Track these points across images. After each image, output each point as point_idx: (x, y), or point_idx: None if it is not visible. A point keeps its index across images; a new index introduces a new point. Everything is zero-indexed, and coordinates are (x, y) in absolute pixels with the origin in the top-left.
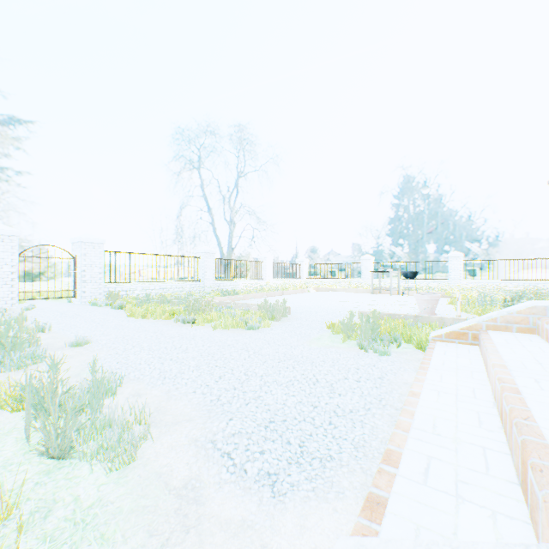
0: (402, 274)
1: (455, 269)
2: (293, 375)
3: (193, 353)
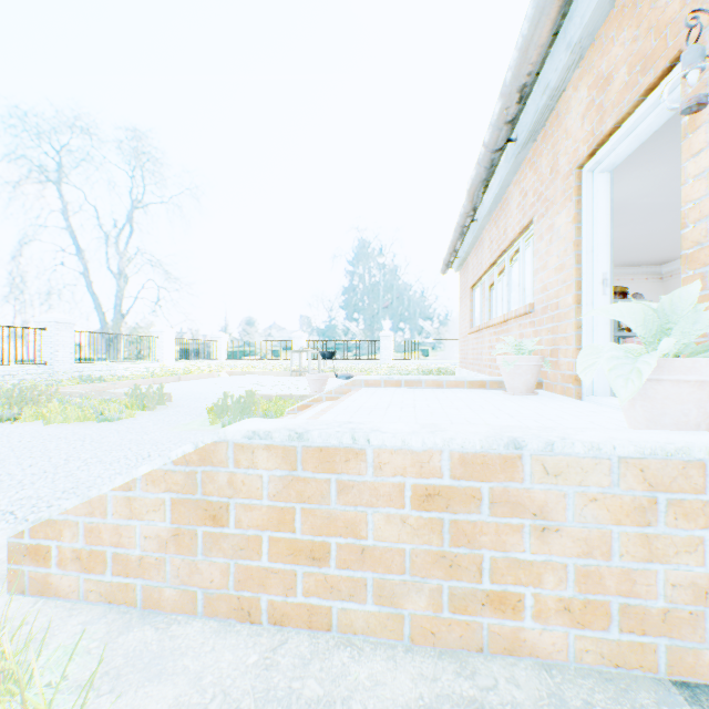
0: (321, 355)
1: (386, 349)
2: (126, 454)
3: (1, 450)
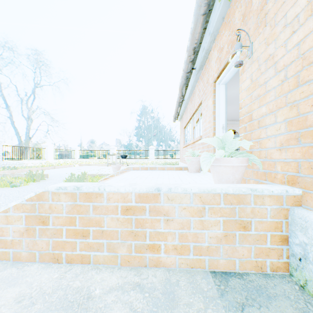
0: (121, 156)
1: (152, 154)
2: None
3: None
